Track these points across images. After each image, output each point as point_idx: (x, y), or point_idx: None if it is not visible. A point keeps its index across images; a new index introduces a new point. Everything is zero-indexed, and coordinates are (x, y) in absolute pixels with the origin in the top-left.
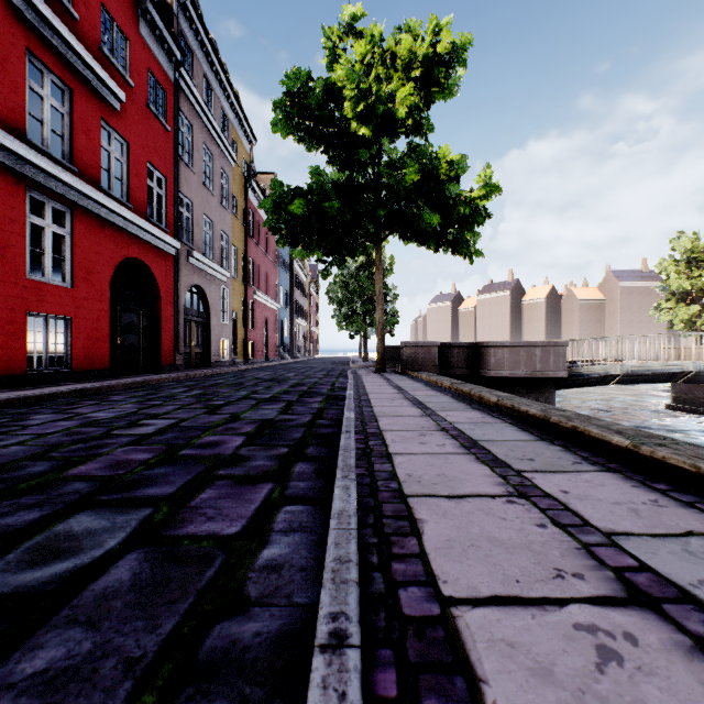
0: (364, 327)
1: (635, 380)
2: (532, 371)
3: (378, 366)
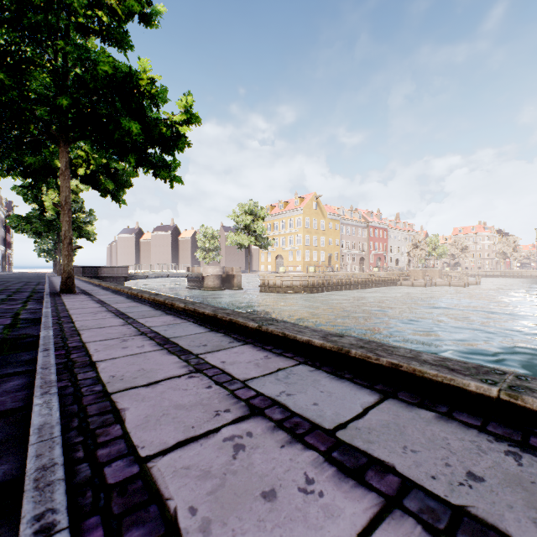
0: (56, 256)
1: (155, 277)
2: (114, 274)
3: (59, 274)
